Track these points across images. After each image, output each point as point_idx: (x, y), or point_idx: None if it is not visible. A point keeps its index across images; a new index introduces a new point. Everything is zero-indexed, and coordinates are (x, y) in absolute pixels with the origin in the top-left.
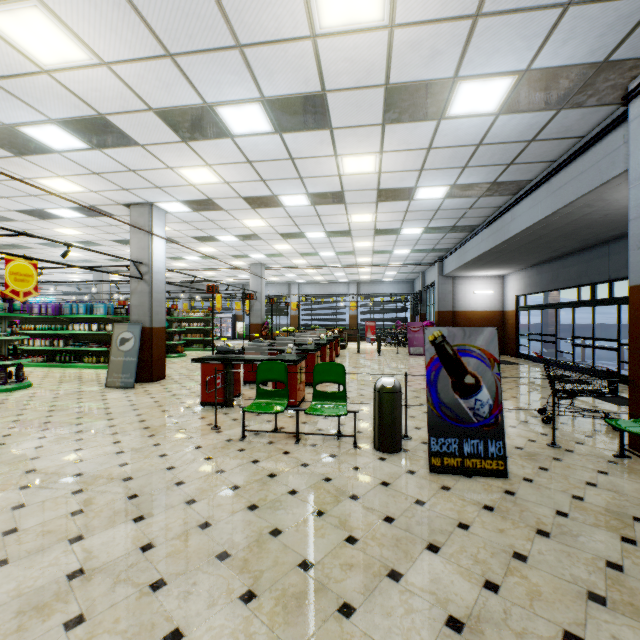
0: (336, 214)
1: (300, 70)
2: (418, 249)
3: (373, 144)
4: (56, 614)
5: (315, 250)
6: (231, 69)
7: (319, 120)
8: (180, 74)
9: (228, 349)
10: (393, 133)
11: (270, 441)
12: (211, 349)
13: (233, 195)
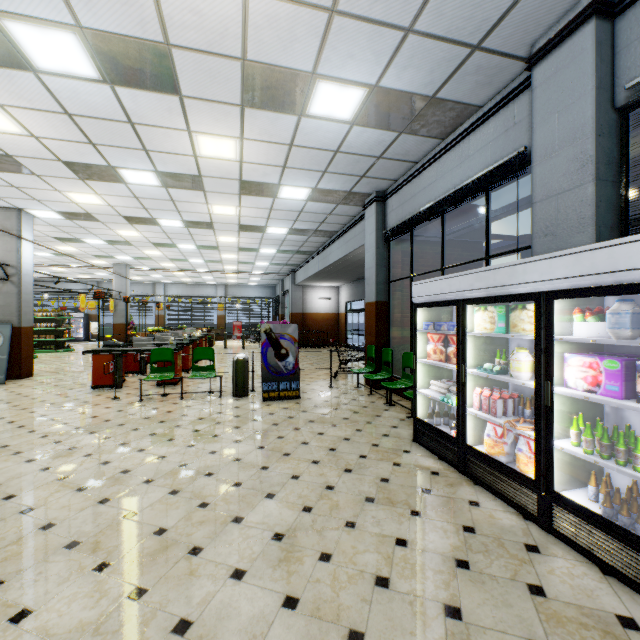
0: (206, 235)
1: (185, 165)
2: (275, 263)
3: (234, 202)
4: (76, 455)
5: (185, 257)
6: (137, 156)
7: (196, 186)
8: (96, 151)
9: (115, 343)
10: (247, 199)
11: (162, 400)
12: (65, 350)
13: (114, 213)
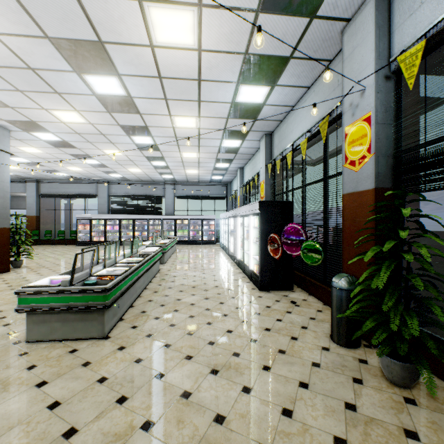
0: None
1: None
2: None
3: None
4: None
5: None
6: None
7: None
8: None
9: None
10: None
11: None
12: None
13: None
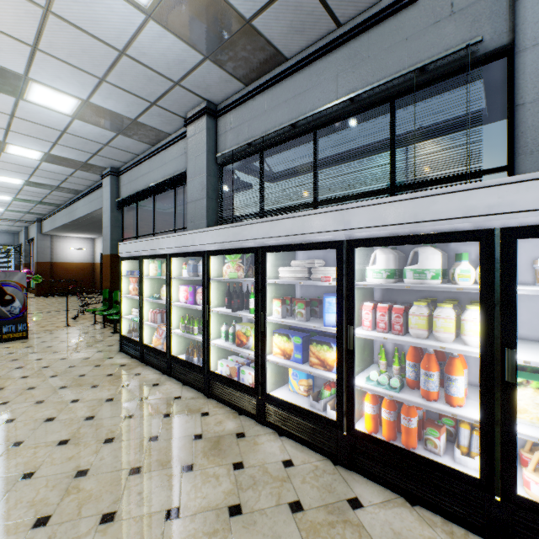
0: None
1: None
2: (14, 210)
3: None
4: None
5: None
6: None
7: None
8: None
9: None
10: None
11: None
12: None
13: None
